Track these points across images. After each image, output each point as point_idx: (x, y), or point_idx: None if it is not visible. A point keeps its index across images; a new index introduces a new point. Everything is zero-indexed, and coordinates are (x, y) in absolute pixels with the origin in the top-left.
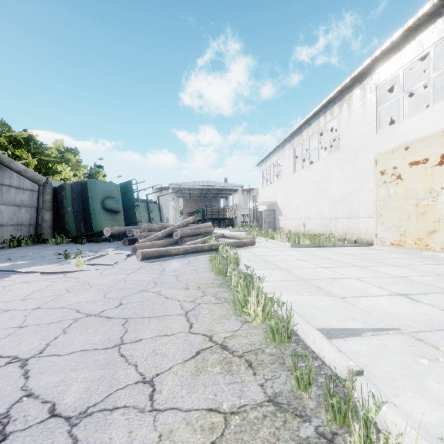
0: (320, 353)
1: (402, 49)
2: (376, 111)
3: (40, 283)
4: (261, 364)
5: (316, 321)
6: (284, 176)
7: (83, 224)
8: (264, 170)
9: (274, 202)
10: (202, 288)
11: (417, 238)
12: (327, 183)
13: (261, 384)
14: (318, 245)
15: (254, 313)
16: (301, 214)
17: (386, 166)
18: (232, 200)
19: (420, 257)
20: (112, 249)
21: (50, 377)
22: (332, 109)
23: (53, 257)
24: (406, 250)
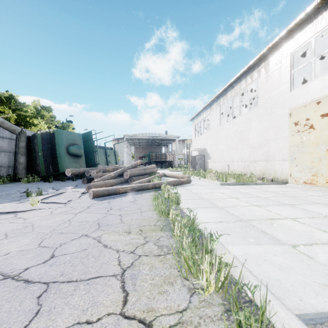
0: None
1: (314, 20)
2: (290, 73)
3: None
4: None
5: (288, 297)
6: (211, 128)
7: (52, 166)
8: (196, 124)
9: (204, 148)
10: (144, 233)
11: None
12: (247, 133)
13: None
14: (243, 184)
15: (207, 283)
16: (226, 157)
17: (299, 118)
18: (171, 148)
19: None
20: (72, 187)
21: None
22: (252, 74)
23: (18, 194)
24: (318, 187)
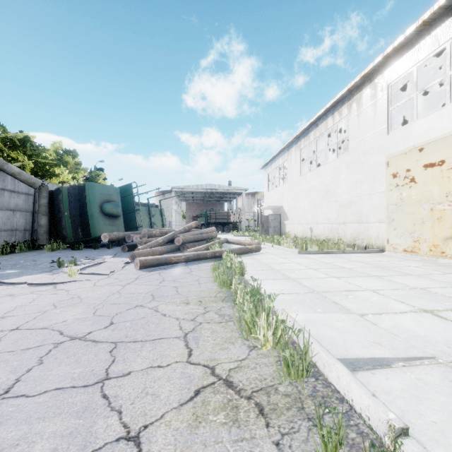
0: (346, 394)
1: (416, 45)
2: (387, 111)
3: (26, 296)
4: (274, 410)
5: (336, 348)
6: (290, 179)
7: (81, 229)
8: (269, 173)
9: (279, 206)
10: (204, 303)
11: (432, 245)
12: (335, 186)
13: (277, 442)
14: (327, 252)
15: (264, 338)
16: (308, 218)
17: (398, 169)
18: (236, 204)
19: (437, 264)
20: (110, 256)
21: (11, 430)
22: (341, 110)
23: (46, 265)
24: (420, 257)
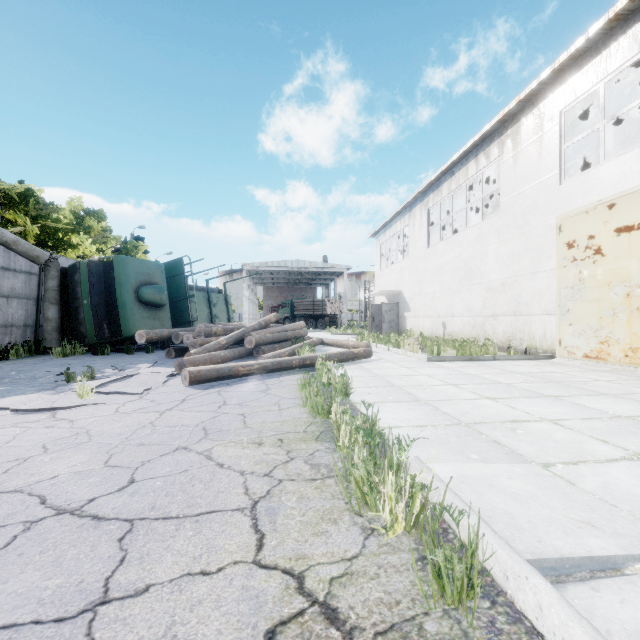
0: None
1: (604, 51)
2: (559, 149)
3: (3, 431)
4: None
5: (520, 537)
6: (412, 252)
7: (107, 324)
8: (383, 243)
9: (397, 291)
10: (287, 444)
11: (629, 348)
12: (479, 262)
13: None
14: (470, 358)
15: (391, 517)
16: (439, 308)
17: (576, 235)
18: (335, 289)
19: (638, 378)
20: (148, 364)
21: None
22: (488, 150)
23: (50, 378)
24: (610, 366)
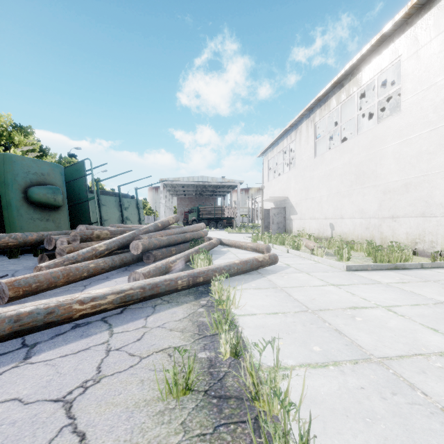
0: None
1: None
2: None
3: None
4: None
5: None
6: (298, 163)
7: None
8: (270, 159)
9: (284, 197)
10: None
11: None
12: (374, 165)
13: None
14: (395, 266)
15: None
16: (326, 211)
17: None
18: (231, 198)
19: None
20: None
21: None
22: (386, 53)
23: None
24: None
